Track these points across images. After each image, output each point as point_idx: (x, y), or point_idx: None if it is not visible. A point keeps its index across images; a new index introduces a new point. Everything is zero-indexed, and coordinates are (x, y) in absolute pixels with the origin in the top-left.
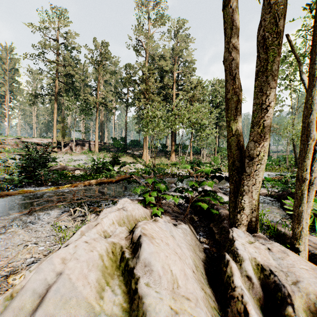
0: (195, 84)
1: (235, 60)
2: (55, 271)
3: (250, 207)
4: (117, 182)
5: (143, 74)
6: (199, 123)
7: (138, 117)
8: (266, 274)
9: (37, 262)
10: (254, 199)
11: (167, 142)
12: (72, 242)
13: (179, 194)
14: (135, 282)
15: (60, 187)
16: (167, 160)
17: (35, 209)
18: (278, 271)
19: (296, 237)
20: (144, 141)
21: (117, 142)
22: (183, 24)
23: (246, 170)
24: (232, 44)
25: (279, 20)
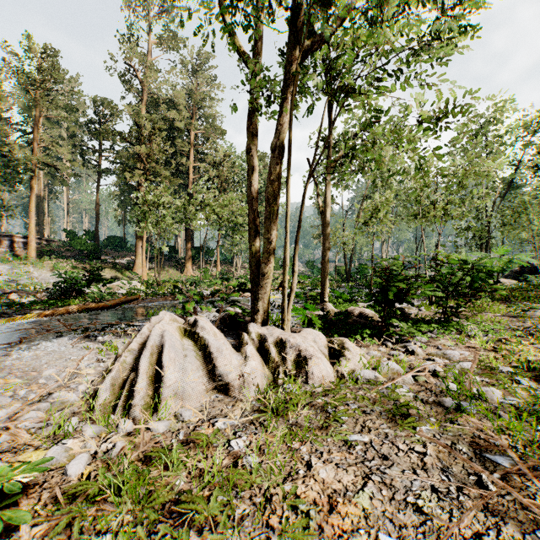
0: (225, 157)
1: (255, 198)
2: (159, 331)
3: (263, 309)
4: (113, 306)
5: (135, 125)
6: (231, 220)
7: (122, 195)
8: (262, 337)
9: (94, 364)
10: (266, 304)
11: (178, 243)
12: (157, 324)
13: (206, 314)
14: (197, 334)
15: (19, 318)
16: (179, 274)
17: (28, 338)
18: (267, 334)
19: (283, 321)
20: (137, 241)
21: (80, 240)
22: (205, 58)
23: (260, 283)
24: (253, 185)
25: (276, 190)
